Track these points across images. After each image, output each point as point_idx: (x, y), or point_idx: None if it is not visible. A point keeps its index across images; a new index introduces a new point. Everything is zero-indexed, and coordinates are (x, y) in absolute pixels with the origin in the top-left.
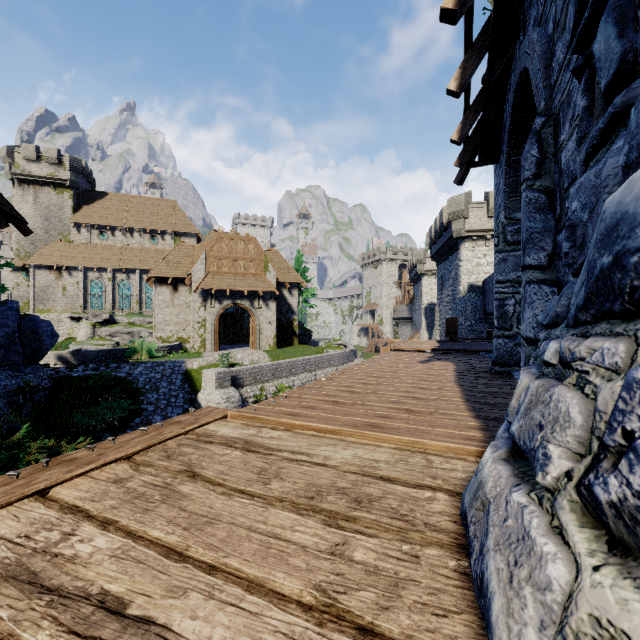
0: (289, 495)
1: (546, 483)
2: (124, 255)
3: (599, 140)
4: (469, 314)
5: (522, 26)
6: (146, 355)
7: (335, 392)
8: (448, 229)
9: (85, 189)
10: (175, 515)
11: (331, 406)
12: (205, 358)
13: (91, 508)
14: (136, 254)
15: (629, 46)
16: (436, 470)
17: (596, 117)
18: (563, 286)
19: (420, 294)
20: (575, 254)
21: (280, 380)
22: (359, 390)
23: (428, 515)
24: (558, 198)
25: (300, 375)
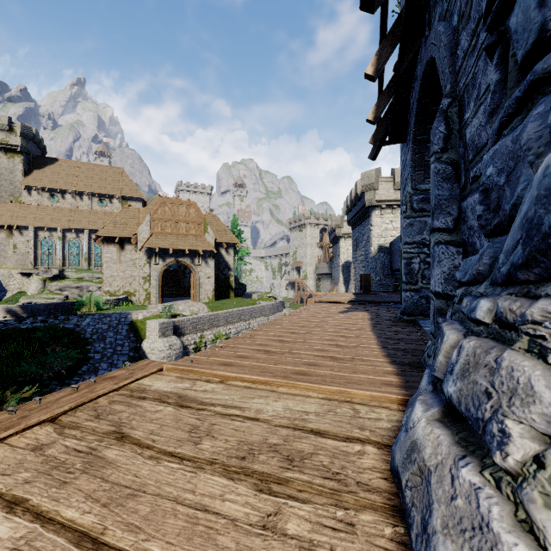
0: (220, 456)
1: (507, 466)
2: (74, 216)
3: (515, 109)
4: (379, 271)
5: (428, 23)
6: (94, 308)
7: (266, 341)
8: (361, 199)
9: (36, 155)
10: (95, 488)
11: (263, 355)
12: (149, 310)
13: (1, 483)
14: (85, 215)
15: (550, 14)
16: (363, 420)
17: (510, 88)
18: (468, 247)
19: (338, 253)
20: (489, 216)
21: (218, 329)
22: (288, 339)
23: (359, 472)
24: (463, 169)
25: (236, 324)
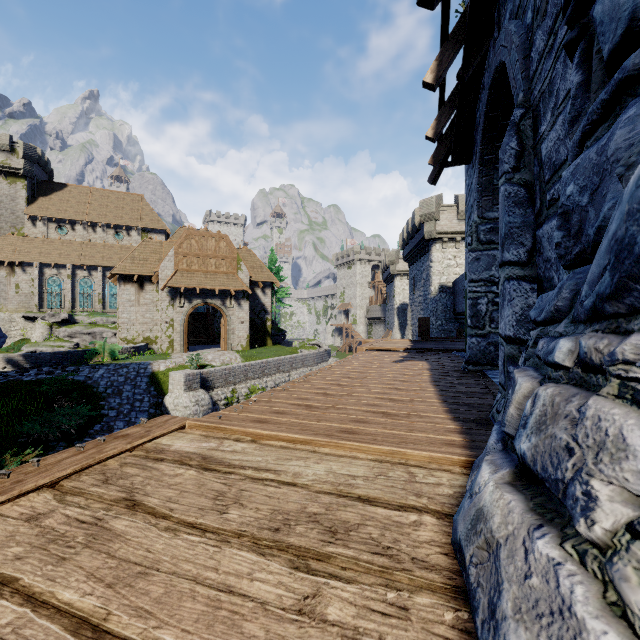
0: (250, 527)
1: (593, 536)
2: (85, 251)
3: (600, 114)
4: (440, 314)
5: (497, 22)
6: (108, 357)
7: (308, 395)
8: (420, 231)
9: (41, 179)
10: (99, 565)
11: (303, 411)
12: (173, 359)
13: None
14: (99, 250)
15: None
16: (420, 485)
17: (594, 91)
18: (544, 282)
19: (393, 294)
20: (569, 244)
21: (253, 381)
22: (333, 392)
23: (415, 546)
24: (538, 192)
25: (273, 376)
